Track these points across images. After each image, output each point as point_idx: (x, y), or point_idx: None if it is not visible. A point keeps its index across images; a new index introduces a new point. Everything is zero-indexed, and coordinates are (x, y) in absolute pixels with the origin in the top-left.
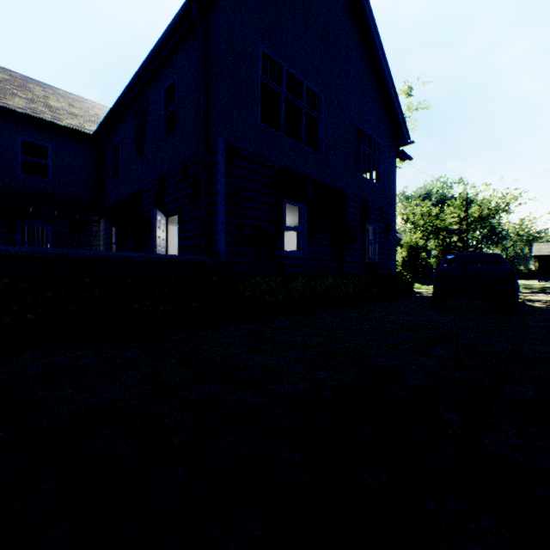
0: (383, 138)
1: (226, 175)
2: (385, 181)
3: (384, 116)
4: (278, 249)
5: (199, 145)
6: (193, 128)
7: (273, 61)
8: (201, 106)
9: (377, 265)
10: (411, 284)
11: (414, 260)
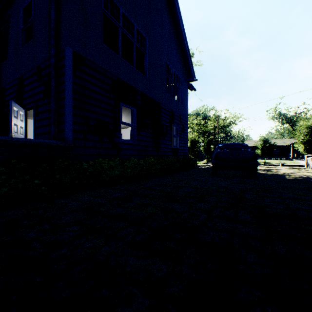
0: (181, 75)
1: (73, 77)
2: (182, 100)
3: (182, 62)
4: (117, 137)
5: (51, 52)
6: (46, 38)
7: (113, 2)
8: (52, 19)
9: (178, 150)
10: (195, 161)
11: (194, 148)
